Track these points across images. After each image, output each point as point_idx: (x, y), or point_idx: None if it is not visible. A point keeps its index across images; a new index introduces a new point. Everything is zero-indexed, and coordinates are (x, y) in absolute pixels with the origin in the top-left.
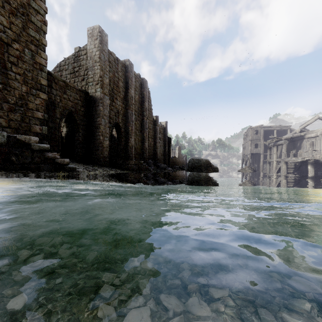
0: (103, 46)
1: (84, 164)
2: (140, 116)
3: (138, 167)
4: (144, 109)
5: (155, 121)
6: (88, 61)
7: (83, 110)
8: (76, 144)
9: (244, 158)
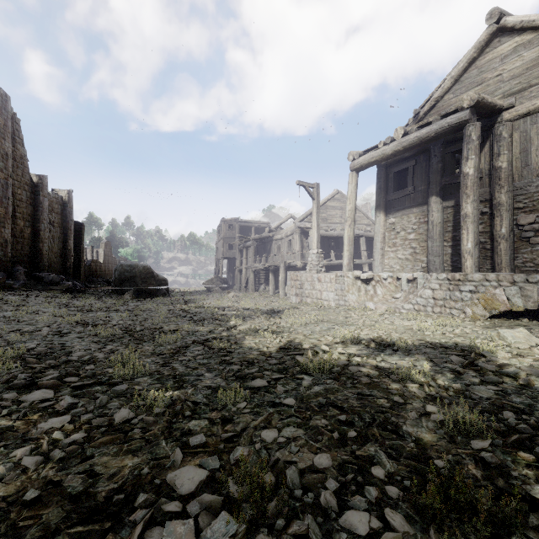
0: None
1: None
2: None
3: None
4: None
5: (36, 184)
6: None
7: None
8: None
9: (217, 264)
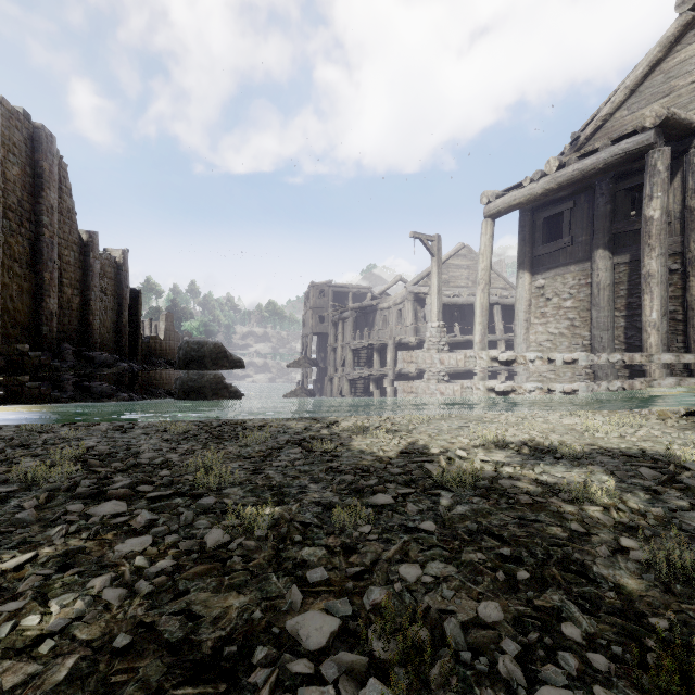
0: None
1: None
2: (27, 225)
3: (8, 363)
4: (44, 208)
5: (85, 243)
6: None
7: None
8: None
9: (304, 341)
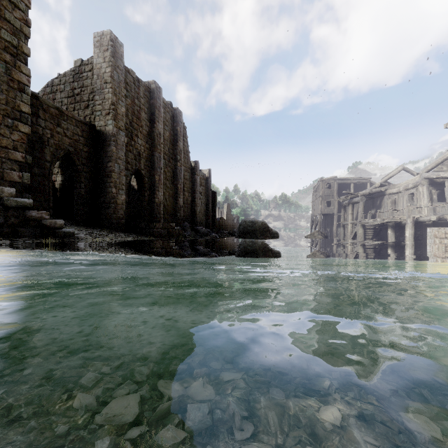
0: (117, 61)
1: (88, 227)
2: (171, 161)
3: (167, 232)
4: (178, 151)
5: (193, 168)
6: (95, 81)
7: (86, 150)
8: (76, 199)
9: (314, 220)
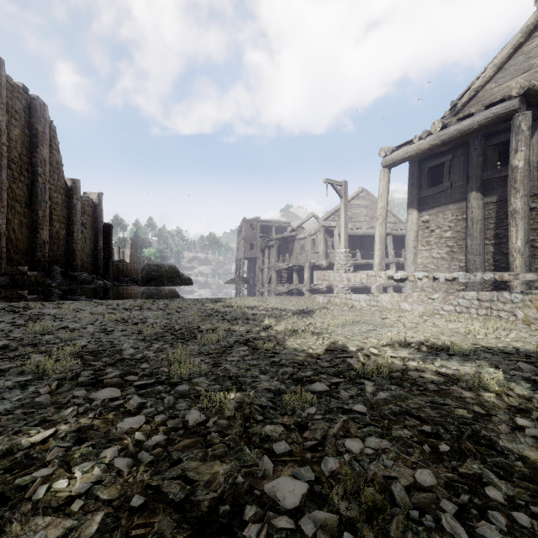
0: None
1: None
2: (26, 173)
3: (11, 280)
4: (38, 161)
5: (70, 188)
6: None
7: None
8: None
9: (238, 264)
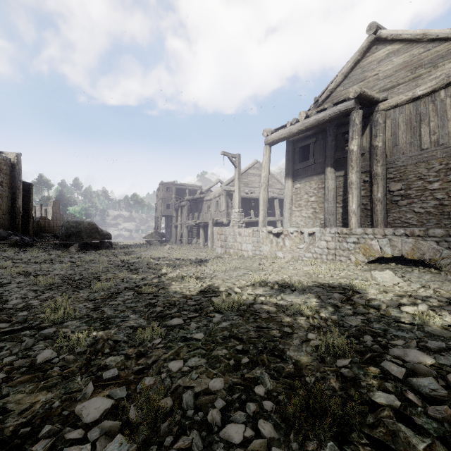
0: None
1: None
2: None
3: None
4: None
5: None
6: None
7: None
8: None
9: (156, 221)
